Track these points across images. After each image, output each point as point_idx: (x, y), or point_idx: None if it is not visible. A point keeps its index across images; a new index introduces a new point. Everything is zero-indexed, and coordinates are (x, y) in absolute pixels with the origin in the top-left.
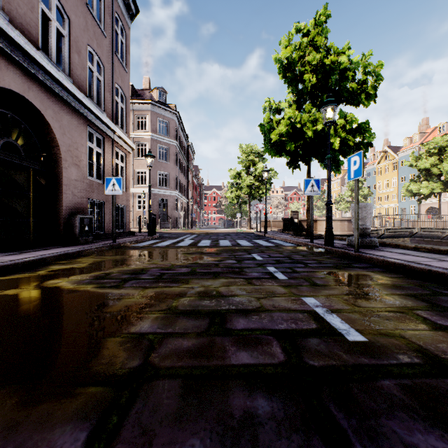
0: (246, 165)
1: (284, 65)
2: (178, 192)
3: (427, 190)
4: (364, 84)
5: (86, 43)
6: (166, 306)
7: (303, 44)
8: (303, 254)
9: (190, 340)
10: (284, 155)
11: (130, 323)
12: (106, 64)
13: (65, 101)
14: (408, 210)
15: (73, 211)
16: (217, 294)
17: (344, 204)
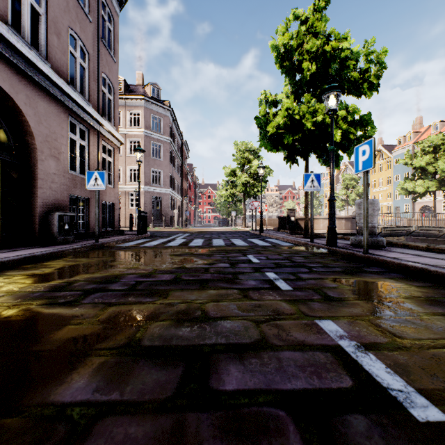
0: (241, 163)
1: (281, 53)
2: (172, 190)
3: (422, 188)
4: (366, 73)
5: (67, 25)
6: (125, 340)
7: (301, 31)
8: (304, 255)
9: (141, 423)
10: (281, 150)
11: (56, 376)
12: (91, 51)
13: (41, 86)
14: (402, 208)
15: (52, 208)
16: (202, 315)
17: (338, 202)
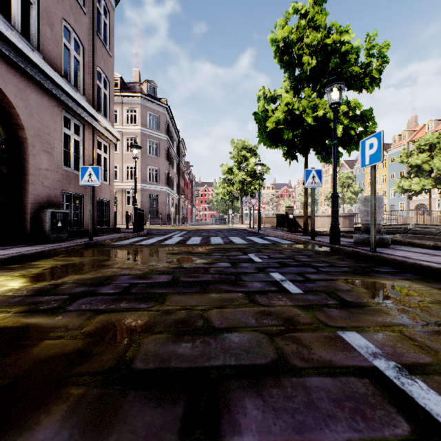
0: (238, 160)
1: (281, 48)
2: (169, 188)
3: (418, 186)
4: (368, 67)
5: (60, 16)
6: (112, 360)
7: (301, 25)
8: (307, 254)
9: None
10: (280, 146)
11: (17, 419)
12: (86, 44)
13: (33, 77)
14: (397, 206)
15: (44, 205)
16: (204, 325)
17: None
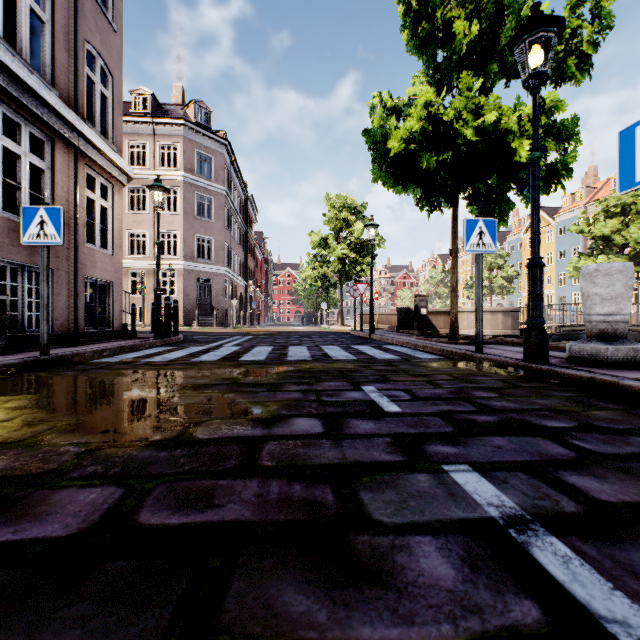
0: (336, 227)
1: (414, 9)
2: (230, 269)
3: None
4: (573, 38)
5: None
6: None
7: None
8: (492, 386)
9: None
10: (410, 189)
11: None
12: None
13: None
14: (569, 299)
15: None
16: None
17: None
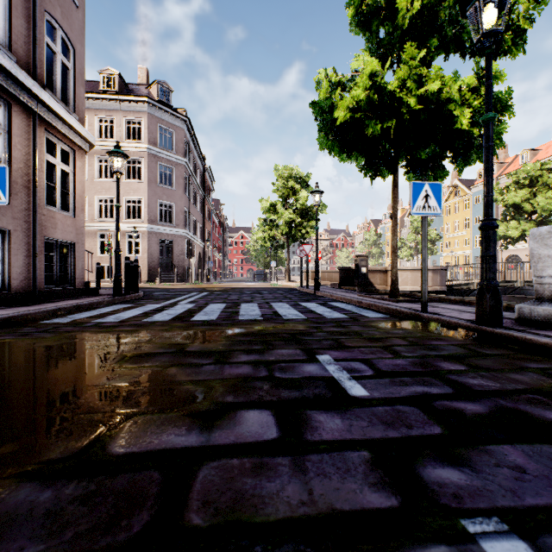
0: (284, 194)
1: None
2: (189, 232)
3: (516, 231)
4: (510, 13)
5: None
6: None
7: None
8: (454, 354)
9: None
10: (353, 157)
11: None
12: None
13: None
14: None
15: None
16: None
17: (406, 250)
